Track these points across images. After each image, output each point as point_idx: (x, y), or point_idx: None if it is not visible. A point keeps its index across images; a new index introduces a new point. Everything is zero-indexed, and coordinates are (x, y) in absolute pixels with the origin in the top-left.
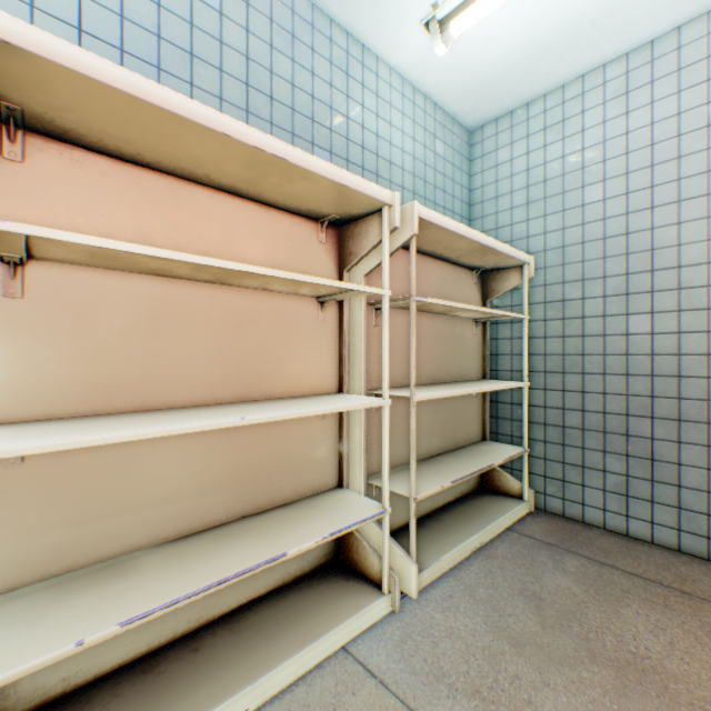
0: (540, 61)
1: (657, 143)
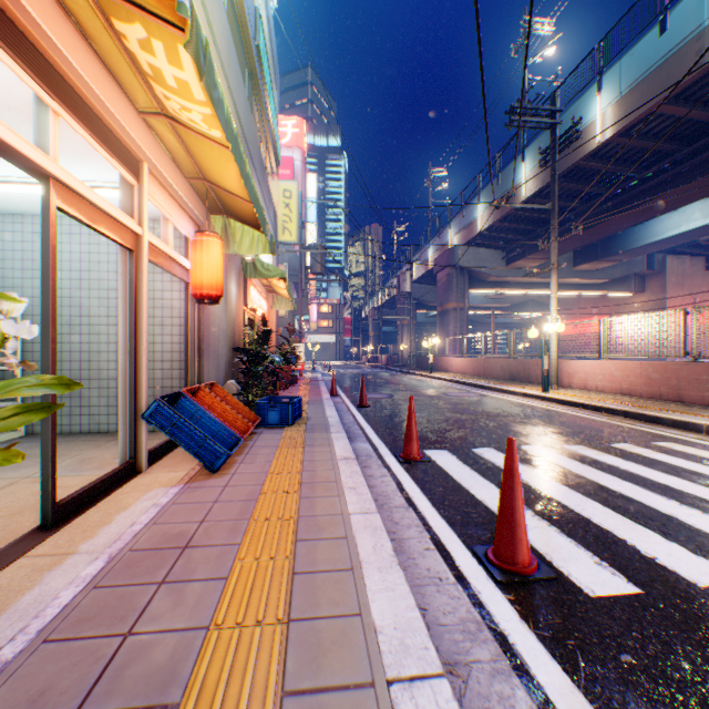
0: (22, 205)
1: (84, 262)
